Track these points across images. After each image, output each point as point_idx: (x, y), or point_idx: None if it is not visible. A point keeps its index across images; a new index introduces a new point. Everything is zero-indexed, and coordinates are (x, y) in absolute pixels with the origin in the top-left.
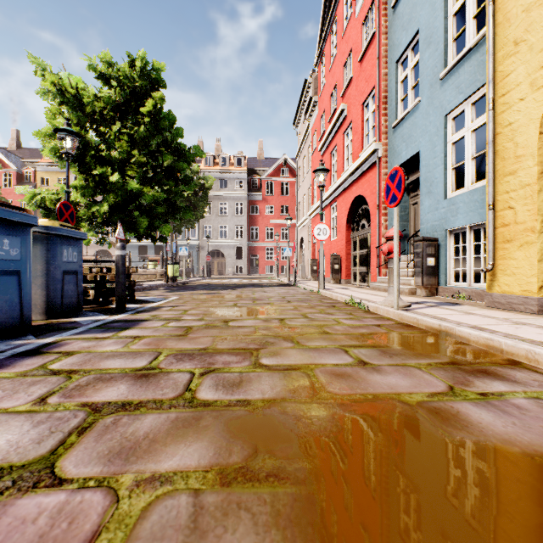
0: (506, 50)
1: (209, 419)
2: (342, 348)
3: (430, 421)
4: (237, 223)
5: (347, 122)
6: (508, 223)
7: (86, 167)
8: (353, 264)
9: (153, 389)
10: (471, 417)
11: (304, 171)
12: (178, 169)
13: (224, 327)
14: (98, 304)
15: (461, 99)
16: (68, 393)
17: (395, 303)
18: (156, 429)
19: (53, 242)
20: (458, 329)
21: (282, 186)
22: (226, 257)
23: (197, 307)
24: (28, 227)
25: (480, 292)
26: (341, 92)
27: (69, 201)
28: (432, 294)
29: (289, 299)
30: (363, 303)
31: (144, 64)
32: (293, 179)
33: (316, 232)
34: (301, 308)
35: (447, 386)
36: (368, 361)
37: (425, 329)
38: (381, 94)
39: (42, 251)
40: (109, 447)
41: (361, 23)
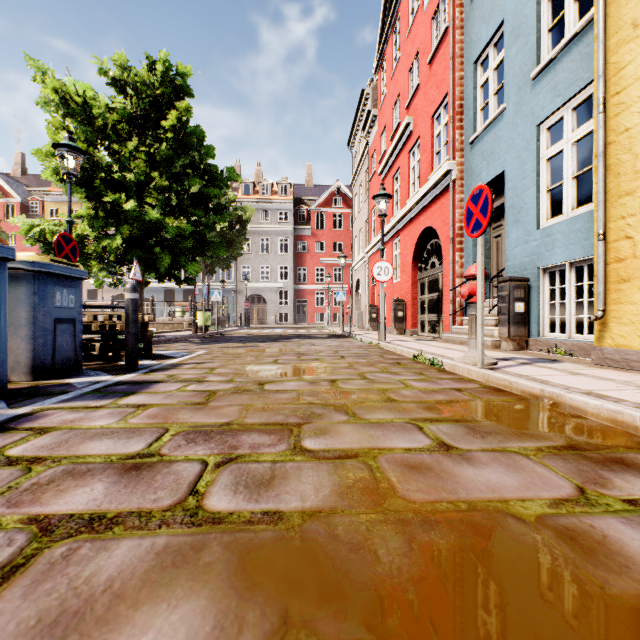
0: (622, 35)
1: (215, 549)
2: (414, 423)
3: (565, 555)
4: (281, 263)
5: (413, 139)
6: (624, 257)
7: (95, 192)
8: (420, 311)
9: (143, 492)
10: (628, 548)
11: (360, 200)
12: (208, 195)
13: (258, 392)
14: (105, 360)
15: (558, 104)
16: (16, 497)
17: (479, 360)
18: (128, 571)
19: (42, 282)
20: (569, 397)
21: (334, 218)
22: (269, 303)
23: (227, 364)
24: (2, 262)
25: (584, 345)
26: (406, 103)
27: (71, 233)
28: (521, 348)
29: (343, 353)
30: (436, 359)
31: (167, 68)
32: (348, 210)
33: (376, 271)
34: (358, 365)
35: (574, 487)
36: (453, 444)
37: (521, 395)
38: (455, 102)
39: (27, 293)
40: (41, 610)
41: (430, 17)
